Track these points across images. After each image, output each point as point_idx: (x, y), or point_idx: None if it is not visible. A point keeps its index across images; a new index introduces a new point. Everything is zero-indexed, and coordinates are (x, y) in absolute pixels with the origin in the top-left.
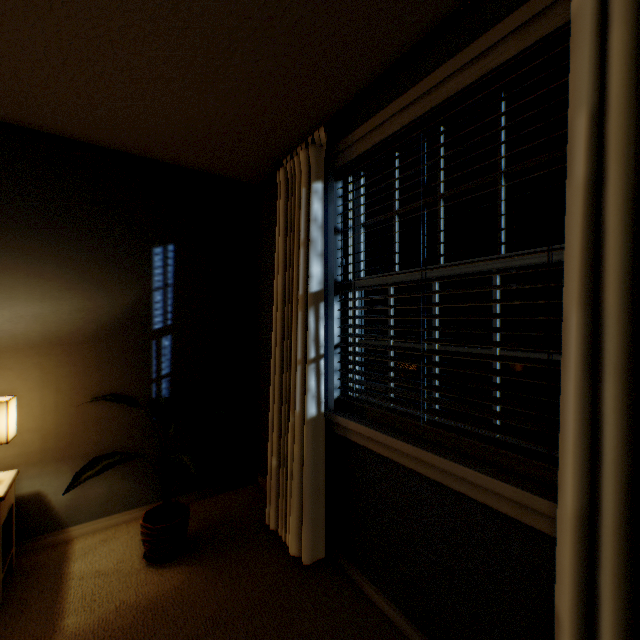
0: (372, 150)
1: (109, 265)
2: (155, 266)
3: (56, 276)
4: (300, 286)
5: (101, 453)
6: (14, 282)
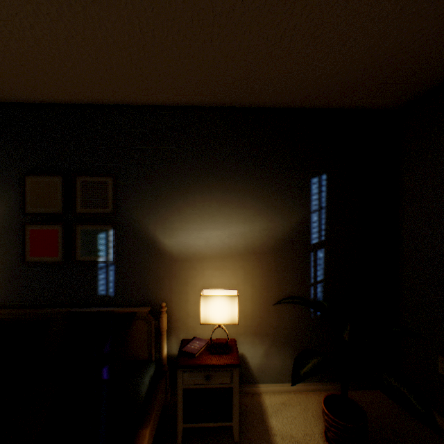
0: None
1: (282, 195)
2: (312, 193)
3: (251, 206)
4: None
5: (277, 335)
6: (230, 211)
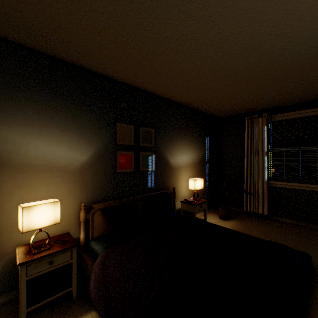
0: (281, 120)
1: (200, 143)
2: (206, 143)
3: (193, 146)
4: (260, 150)
5: (199, 195)
6: (188, 148)
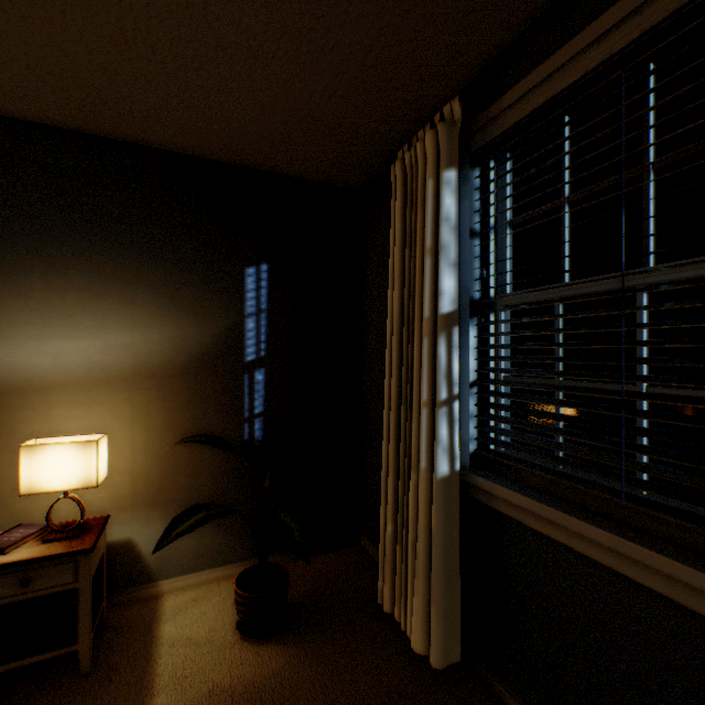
0: (531, 117)
1: (199, 289)
2: (247, 289)
3: (146, 302)
4: (425, 306)
5: (191, 500)
6: (105, 309)
